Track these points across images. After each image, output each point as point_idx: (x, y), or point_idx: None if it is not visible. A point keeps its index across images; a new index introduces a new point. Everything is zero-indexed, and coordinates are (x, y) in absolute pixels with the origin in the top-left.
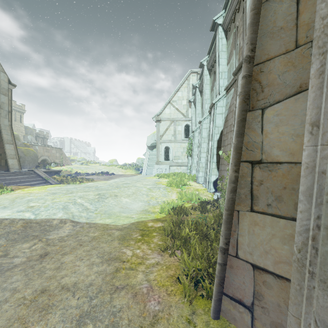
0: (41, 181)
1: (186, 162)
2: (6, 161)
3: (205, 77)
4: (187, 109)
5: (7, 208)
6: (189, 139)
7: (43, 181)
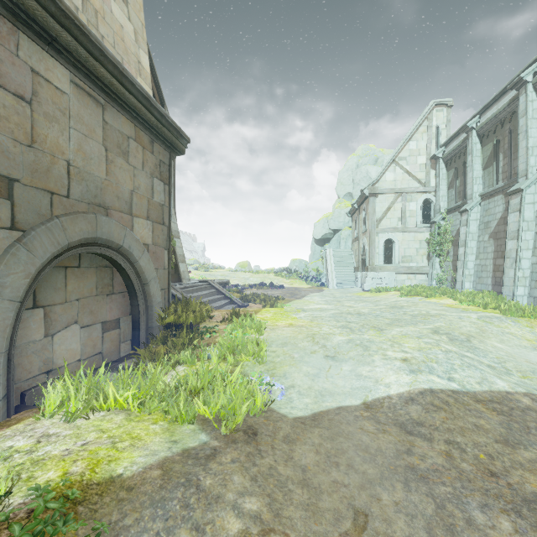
0: (223, 299)
1: (427, 266)
2: (177, 267)
3: (530, 105)
4: (427, 172)
5: (347, 361)
6: (436, 226)
7: (228, 300)
